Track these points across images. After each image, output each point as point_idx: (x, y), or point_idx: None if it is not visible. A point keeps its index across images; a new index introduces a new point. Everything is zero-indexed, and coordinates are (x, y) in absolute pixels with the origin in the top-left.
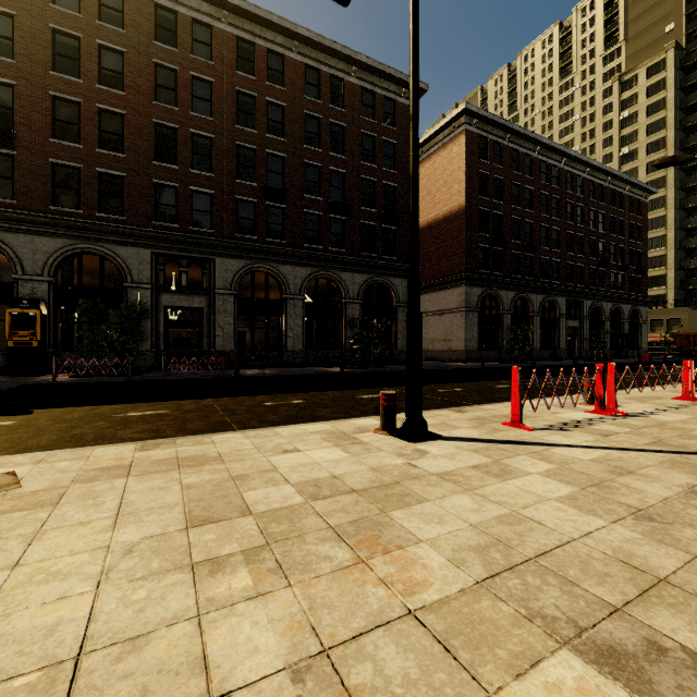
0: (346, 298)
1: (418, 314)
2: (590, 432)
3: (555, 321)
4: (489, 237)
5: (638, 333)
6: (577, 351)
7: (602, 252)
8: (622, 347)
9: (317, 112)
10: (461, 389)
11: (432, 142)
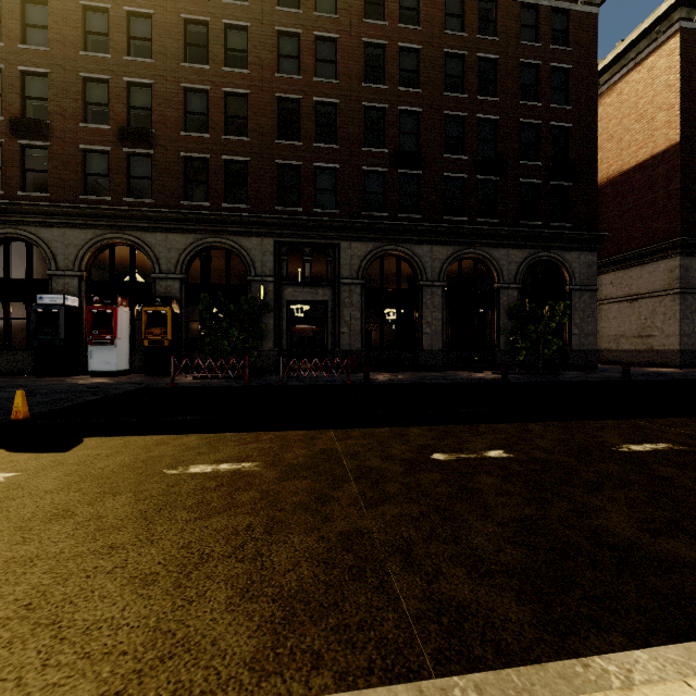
0: (499, 283)
1: None
2: None
3: None
4: None
5: None
6: None
7: None
8: None
9: (460, 48)
10: None
11: (617, 65)
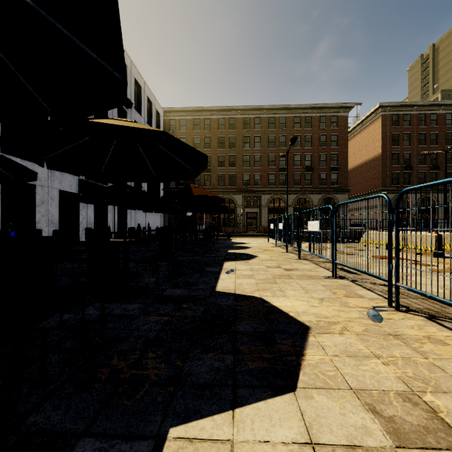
0: (312, 205)
1: None
2: None
3: None
4: (399, 167)
5: None
6: None
7: None
8: None
9: (299, 133)
10: None
11: (367, 120)
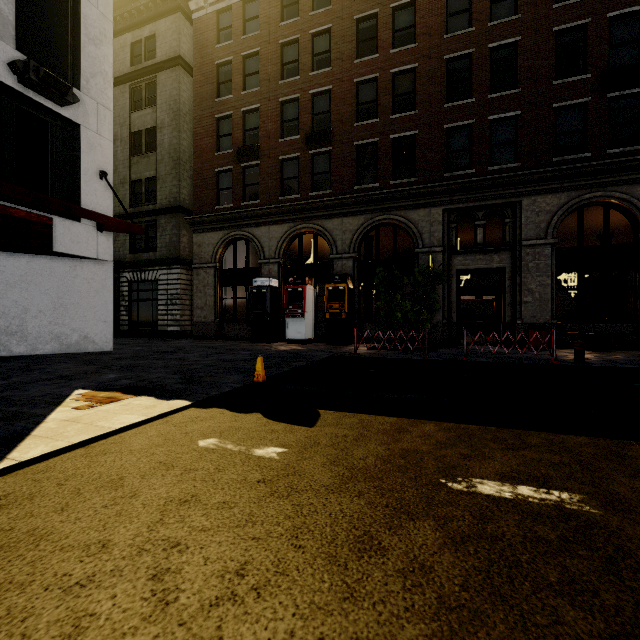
0: None
1: None
2: None
3: None
4: None
5: None
6: None
7: None
8: None
9: None
10: None
11: None
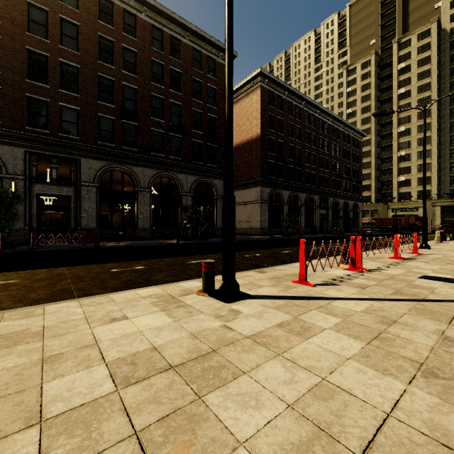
0: (182, 192)
1: (232, 198)
2: (353, 286)
3: (313, 210)
4: (275, 156)
5: (357, 218)
6: (325, 228)
7: (339, 169)
8: (349, 226)
9: (161, 60)
10: (260, 254)
11: (240, 91)
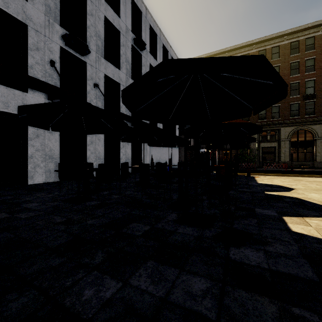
0: None
1: None
2: None
3: None
4: None
5: None
6: None
7: None
8: None
9: None
10: None
11: None
